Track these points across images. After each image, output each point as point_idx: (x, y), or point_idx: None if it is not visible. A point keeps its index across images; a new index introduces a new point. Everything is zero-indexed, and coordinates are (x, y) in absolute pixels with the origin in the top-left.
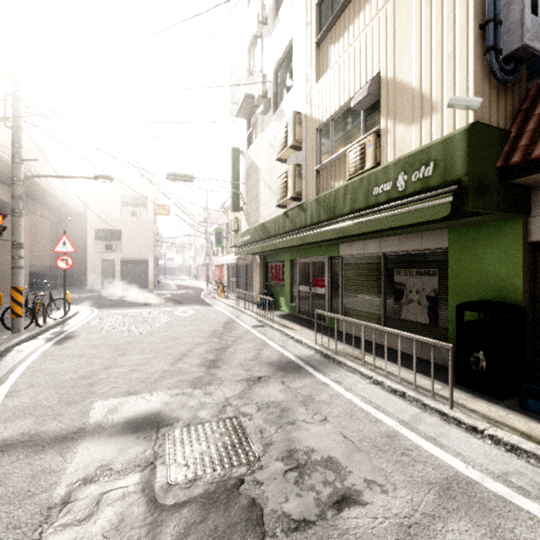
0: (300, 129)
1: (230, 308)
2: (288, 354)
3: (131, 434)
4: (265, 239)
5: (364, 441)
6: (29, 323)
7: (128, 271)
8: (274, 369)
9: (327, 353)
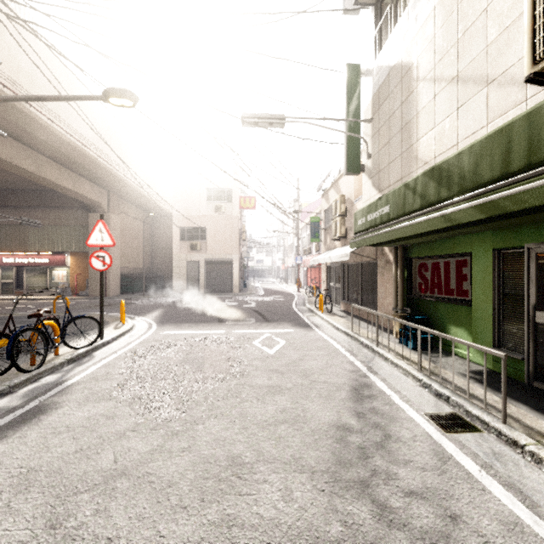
0: None
1: (343, 336)
2: None
3: None
4: (448, 198)
5: None
6: (10, 365)
7: (213, 273)
8: None
9: None
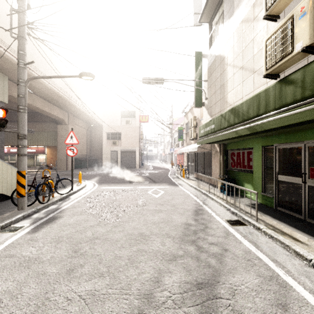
0: None
1: (193, 189)
2: None
3: None
4: (238, 123)
5: None
6: (35, 200)
7: (125, 157)
8: None
9: None
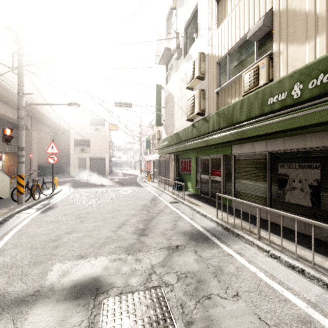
0: (204, 64)
1: (155, 188)
2: (197, 226)
3: (73, 301)
4: (178, 143)
5: (280, 326)
6: (29, 198)
7: (94, 164)
8: (188, 238)
9: (227, 226)
